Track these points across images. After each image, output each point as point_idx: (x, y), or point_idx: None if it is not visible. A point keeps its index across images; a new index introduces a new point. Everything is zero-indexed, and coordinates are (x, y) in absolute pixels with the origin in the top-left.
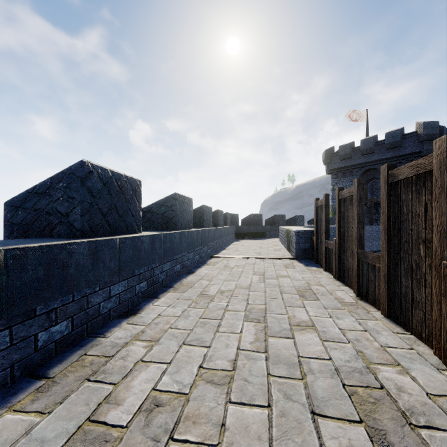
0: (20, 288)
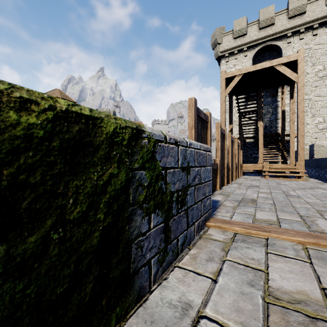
0: None
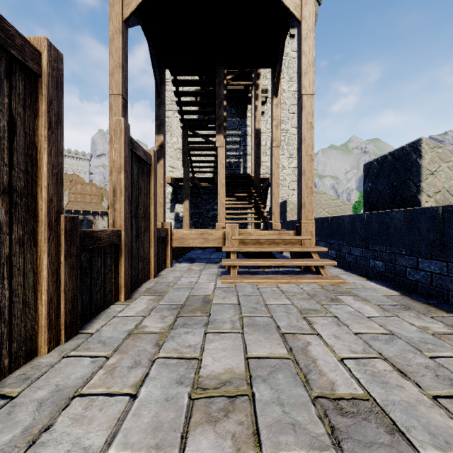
0: (452, 236)
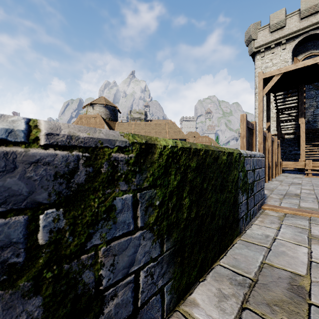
0: None
